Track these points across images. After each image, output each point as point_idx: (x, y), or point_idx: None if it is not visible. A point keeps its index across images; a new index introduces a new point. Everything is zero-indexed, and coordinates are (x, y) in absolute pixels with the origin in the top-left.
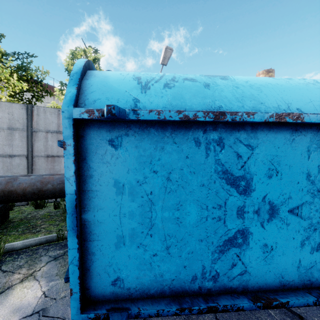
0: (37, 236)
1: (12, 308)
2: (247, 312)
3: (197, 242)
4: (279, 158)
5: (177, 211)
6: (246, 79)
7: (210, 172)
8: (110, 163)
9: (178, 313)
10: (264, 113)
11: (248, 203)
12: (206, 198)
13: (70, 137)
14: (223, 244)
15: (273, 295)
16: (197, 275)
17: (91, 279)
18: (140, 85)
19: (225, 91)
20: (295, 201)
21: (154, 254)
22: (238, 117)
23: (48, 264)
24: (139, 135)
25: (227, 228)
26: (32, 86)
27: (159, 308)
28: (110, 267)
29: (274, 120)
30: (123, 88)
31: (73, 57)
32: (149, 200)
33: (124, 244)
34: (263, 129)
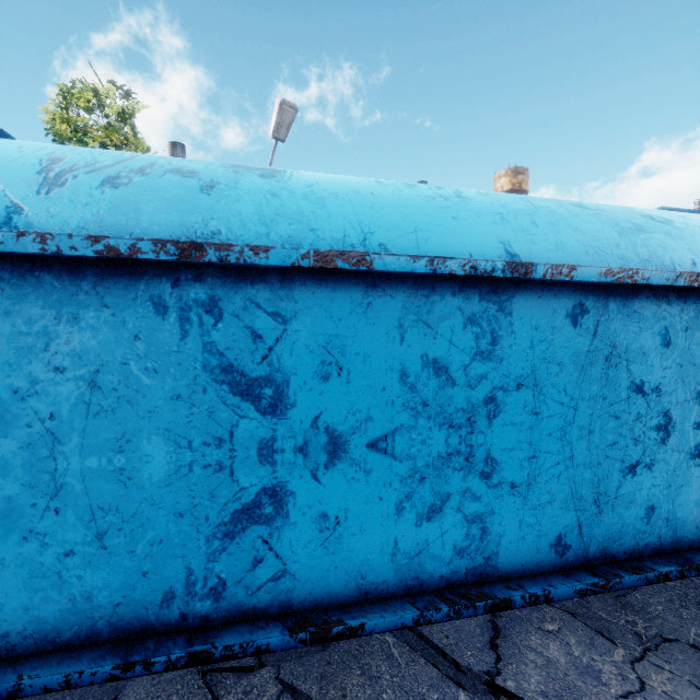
0: None
1: None
2: (347, 657)
3: (171, 519)
4: (342, 340)
5: (120, 454)
6: (315, 181)
7: (193, 369)
8: None
9: (118, 676)
10: (289, 249)
11: (283, 432)
12: (188, 425)
13: None
14: (232, 520)
15: (339, 615)
16: (176, 590)
17: None
18: (43, 177)
19: (243, 202)
20: (380, 426)
21: (67, 551)
22: (234, 255)
23: None
24: (14, 287)
25: (239, 486)
26: None
27: (71, 669)
28: None
29: (313, 265)
30: None
31: (67, 102)
32: (49, 433)
33: None
34: (306, 282)
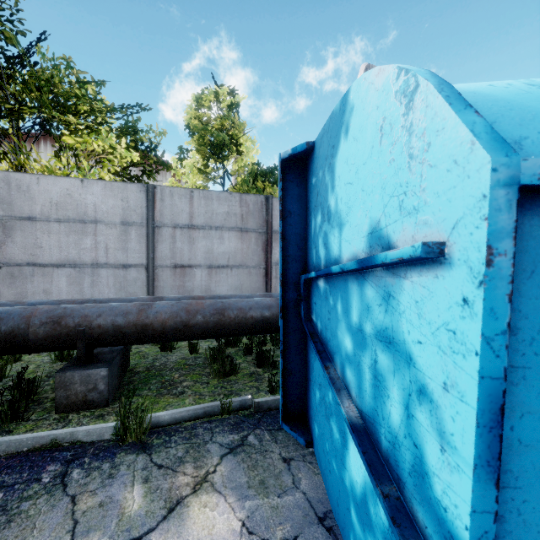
0: (184, 402)
1: None
2: None
3: None
4: None
5: None
6: None
7: None
8: None
9: None
10: None
11: None
12: None
13: (505, 235)
14: None
15: None
16: None
17: None
18: None
19: None
20: None
21: None
22: None
23: (225, 460)
24: None
25: None
26: (142, 156)
27: None
28: None
29: None
30: None
31: (198, 105)
32: None
33: None
34: None
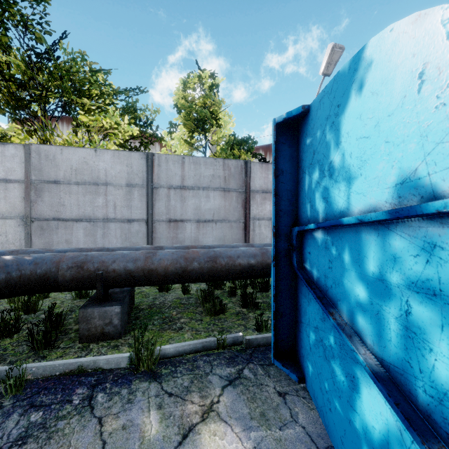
0: (184, 337)
1: None
2: None
3: None
4: None
5: None
6: None
7: None
8: None
9: None
10: None
11: None
12: None
13: None
14: None
15: None
16: None
17: None
18: None
19: None
20: None
21: None
22: None
23: (226, 391)
24: None
25: None
26: (140, 130)
27: None
28: None
29: None
30: None
31: (185, 87)
32: None
33: None
34: None
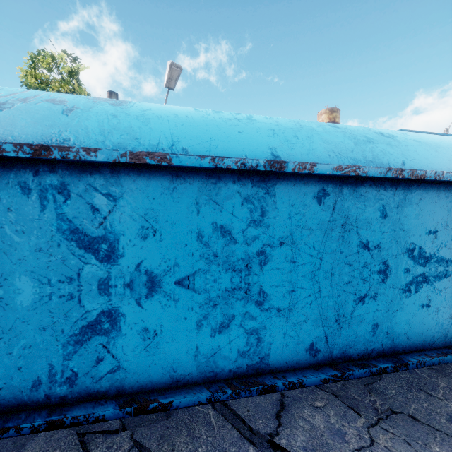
0: None
1: None
2: (180, 424)
3: (37, 332)
4: (156, 212)
5: None
6: (150, 108)
7: (50, 231)
8: None
9: None
10: (112, 150)
11: (115, 273)
12: (47, 268)
13: None
14: (81, 332)
15: (156, 396)
16: (42, 379)
17: None
18: None
19: (91, 120)
20: (184, 270)
21: None
22: (72, 154)
23: None
24: None
25: (85, 310)
26: None
27: None
28: None
29: (129, 161)
30: None
31: (35, 64)
32: None
33: None
34: (129, 173)
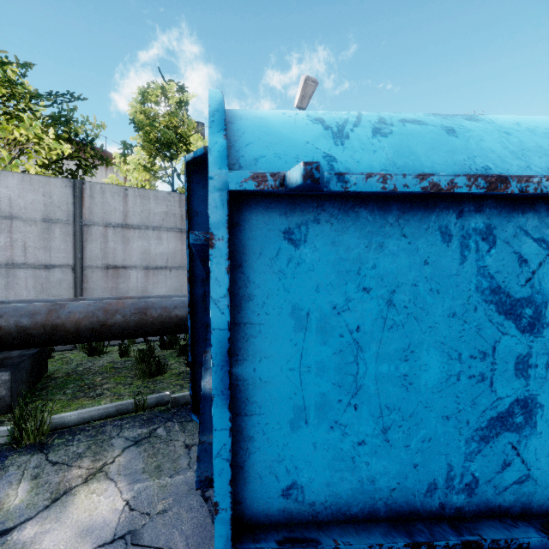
0: (100, 403)
1: (78, 528)
2: None
3: (439, 421)
4: None
5: (405, 362)
6: (513, 120)
7: (467, 290)
8: (286, 274)
9: None
10: None
11: (537, 349)
12: (459, 339)
13: (222, 225)
14: (488, 426)
15: None
16: (438, 482)
17: (245, 484)
18: (330, 132)
19: (487, 141)
20: None
21: (359, 441)
22: (533, 185)
23: (126, 452)
24: (339, 221)
25: (496, 396)
26: (77, 149)
27: (372, 541)
28: (280, 463)
29: None
30: (301, 137)
31: (144, 99)
32: (354, 342)
33: (306, 423)
34: None
